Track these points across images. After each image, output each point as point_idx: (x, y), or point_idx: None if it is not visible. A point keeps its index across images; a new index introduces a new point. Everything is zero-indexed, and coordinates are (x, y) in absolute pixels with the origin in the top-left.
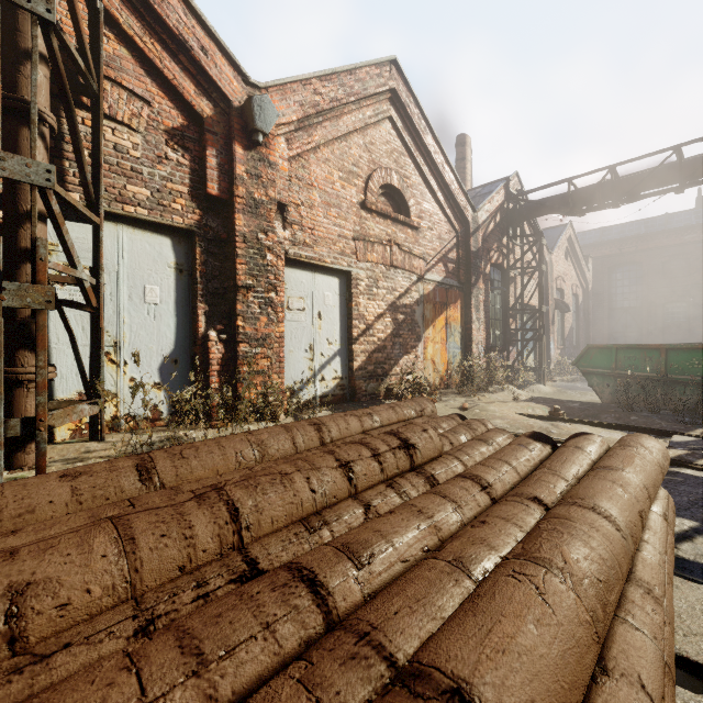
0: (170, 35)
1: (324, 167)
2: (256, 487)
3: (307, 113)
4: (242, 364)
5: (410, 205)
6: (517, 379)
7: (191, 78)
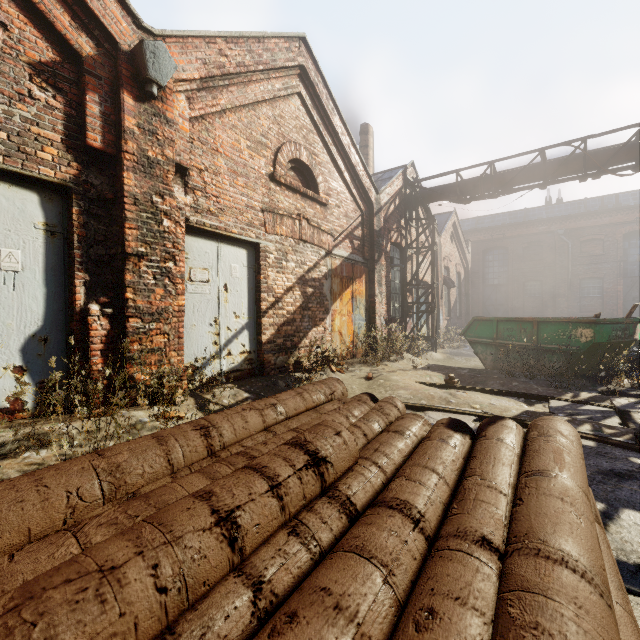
0: None
1: (231, 133)
2: (33, 625)
3: (211, 73)
4: (132, 341)
5: (318, 182)
6: (414, 347)
7: (65, 7)
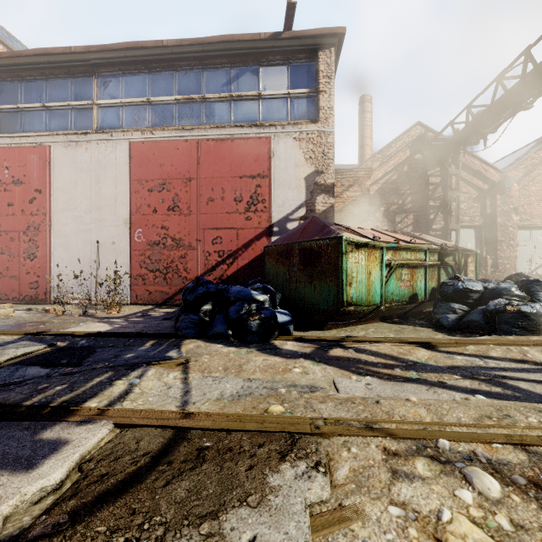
0: (475, 171)
1: (537, 185)
2: None
3: (527, 170)
4: (499, 266)
5: None
6: None
7: (481, 180)
